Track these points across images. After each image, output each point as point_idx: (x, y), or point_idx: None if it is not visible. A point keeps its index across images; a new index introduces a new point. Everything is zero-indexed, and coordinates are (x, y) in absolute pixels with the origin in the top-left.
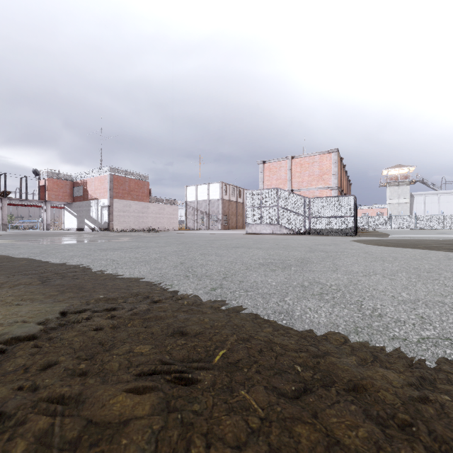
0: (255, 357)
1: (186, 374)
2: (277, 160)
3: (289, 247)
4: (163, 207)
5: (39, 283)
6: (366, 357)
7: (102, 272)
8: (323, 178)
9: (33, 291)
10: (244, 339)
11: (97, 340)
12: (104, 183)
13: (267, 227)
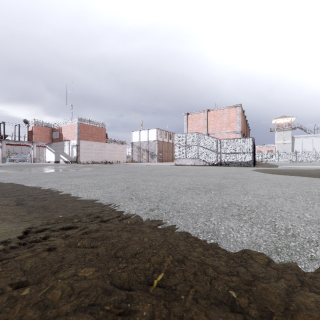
0: (190, 282)
1: (125, 305)
2: (197, 112)
3: (207, 175)
4: (115, 146)
5: (14, 204)
6: (293, 280)
7: (66, 195)
8: (230, 125)
9: (7, 211)
10: (179, 260)
11: (47, 262)
12: (74, 129)
13: (190, 160)
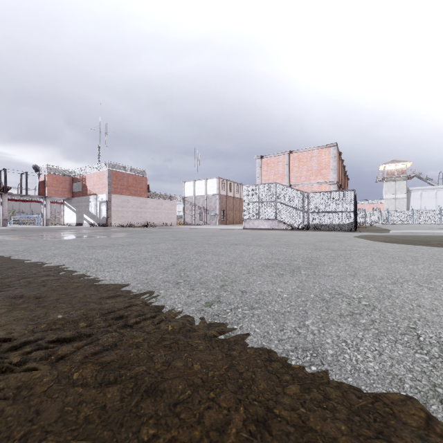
0: None
1: None
2: (274, 155)
3: (291, 244)
4: (161, 202)
5: None
6: None
7: (78, 277)
8: (321, 173)
9: None
10: (258, 419)
11: (4, 424)
12: (102, 179)
13: (265, 222)
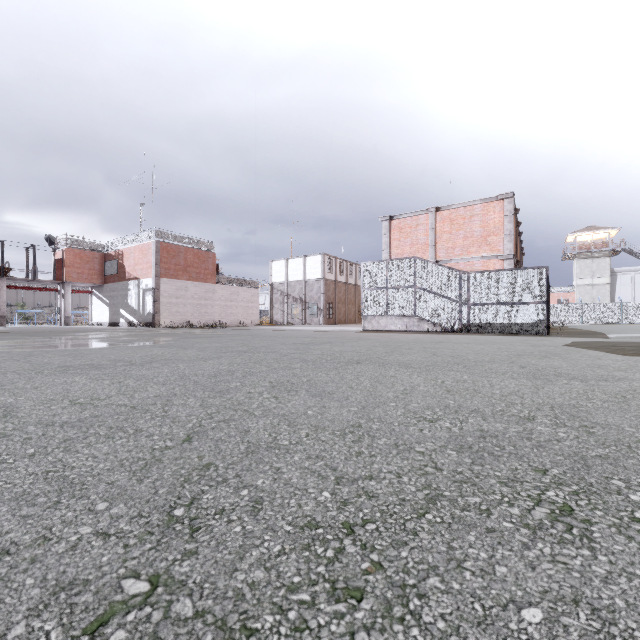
0: None
1: None
2: (411, 214)
3: (467, 362)
4: (236, 290)
5: None
6: None
7: None
8: (488, 241)
9: None
10: None
11: None
12: (147, 255)
13: (398, 321)
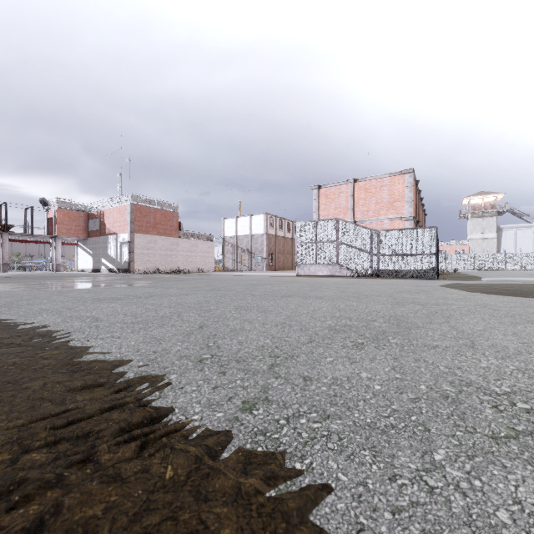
0: None
1: None
2: (335, 184)
3: (361, 296)
4: (195, 243)
5: None
6: None
7: (54, 348)
8: (394, 206)
9: None
10: None
11: None
12: (124, 215)
13: (324, 268)
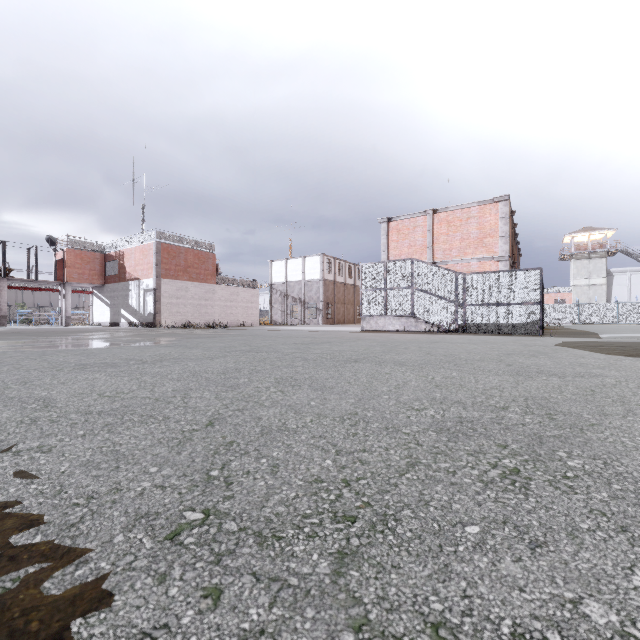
0: None
1: None
2: (409, 216)
3: (458, 360)
4: (236, 291)
5: None
6: None
7: None
8: (484, 243)
9: None
10: None
11: None
12: (148, 256)
13: (396, 321)
